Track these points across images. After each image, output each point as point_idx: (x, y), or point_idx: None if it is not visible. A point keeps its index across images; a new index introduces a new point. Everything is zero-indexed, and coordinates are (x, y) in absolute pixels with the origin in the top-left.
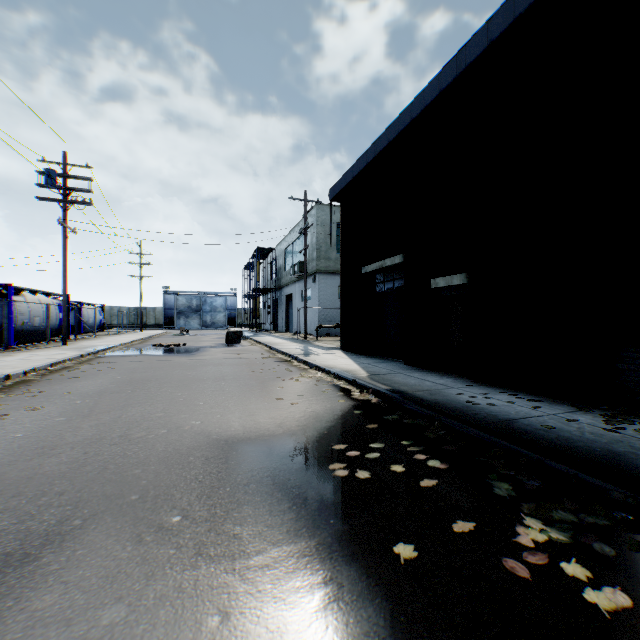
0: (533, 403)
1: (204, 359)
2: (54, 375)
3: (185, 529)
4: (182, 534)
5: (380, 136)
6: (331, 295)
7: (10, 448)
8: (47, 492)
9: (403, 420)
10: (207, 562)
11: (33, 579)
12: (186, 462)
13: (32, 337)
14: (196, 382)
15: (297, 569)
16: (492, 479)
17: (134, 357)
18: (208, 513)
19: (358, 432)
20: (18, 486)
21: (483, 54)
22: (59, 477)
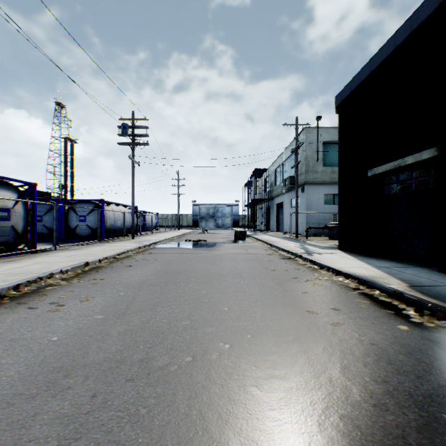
0: None
1: (221, 253)
2: (117, 263)
3: None
4: None
5: (420, 5)
6: (317, 202)
7: (32, 362)
8: None
9: None
10: None
11: None
12: None
13: (116, 233)
14: (217, 278)
15: None
16: None
17: (172, 249)
18: None
19: None
20: None
21: None
22: None
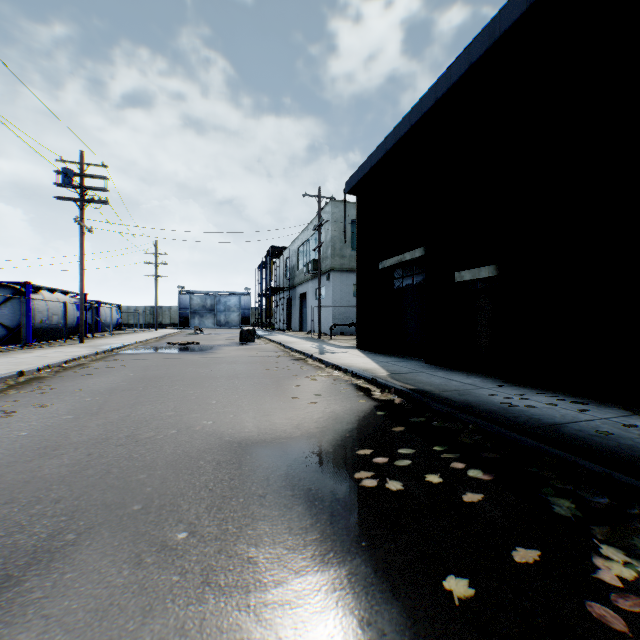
0: (578, 405)
1: (217, 357)
2: (68, 372)
3: (191, 549)
4: (188, 555)
5: (401, 121)
6: (345, 293)
7: (11, 448)
8: (42, 499)
9: (432, 423)
10: (216, 594)
11: (9, 611)
12: (195, 467)
13: (50, 335)
14: (209, 380)
15: (326, 608)
16: (548, 494)
17: (148, 355)
18: (218, 529)
19: (383, 435)
20: (12, 491)
21: (520, 20)
22: (57, 481)
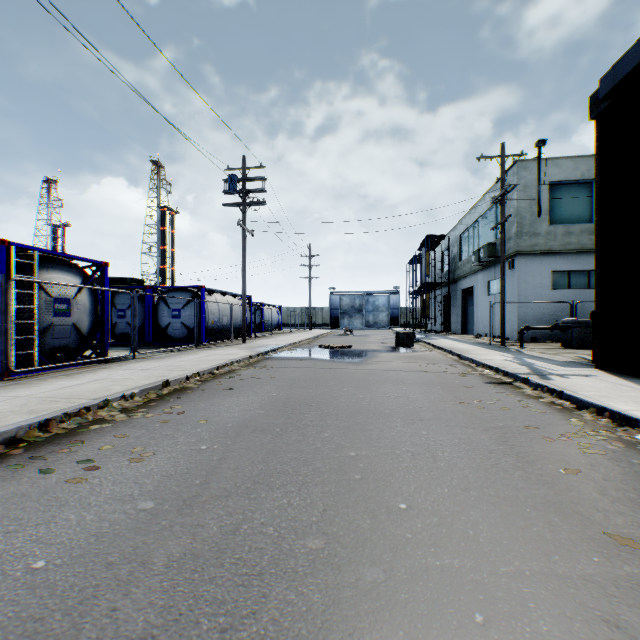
0: None
1: (376, 370)
2: (213, 382)
3: None
4: None
5: None
6: (538, 284)
7: None
8: None
9: None
10: None
11: None
12: None
13: (221, 335)
14: (375, 420)
15: None
16: None
17: (298, 361)
18: None
19: None
20: None
21: None
22: None
